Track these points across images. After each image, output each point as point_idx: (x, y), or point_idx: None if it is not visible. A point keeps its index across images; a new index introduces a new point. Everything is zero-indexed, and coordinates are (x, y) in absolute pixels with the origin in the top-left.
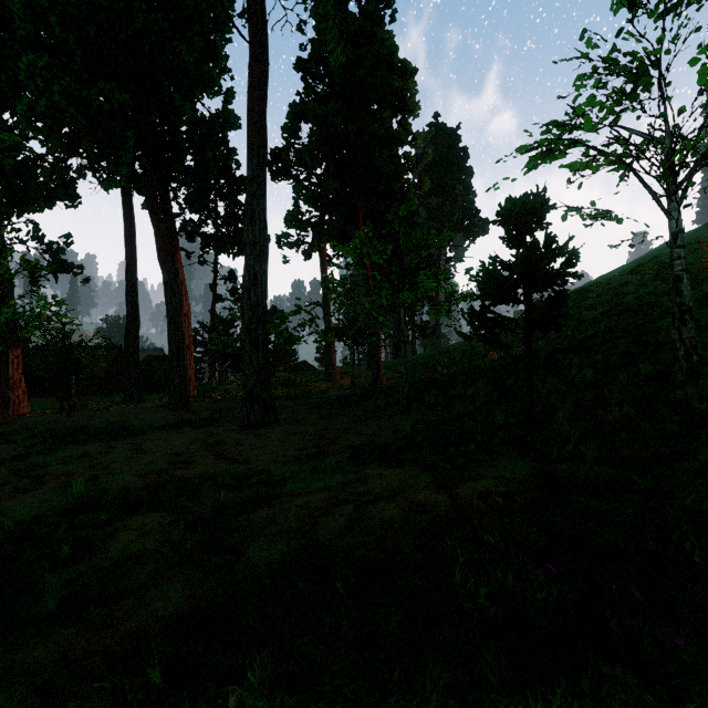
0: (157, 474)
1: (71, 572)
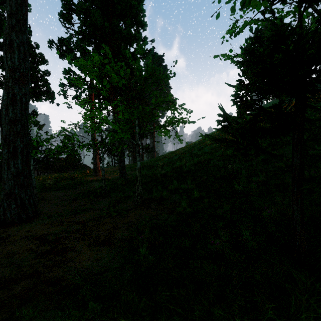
0: None
1: None
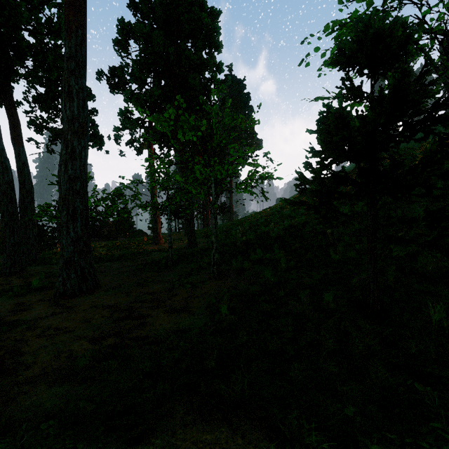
0: None
1: None
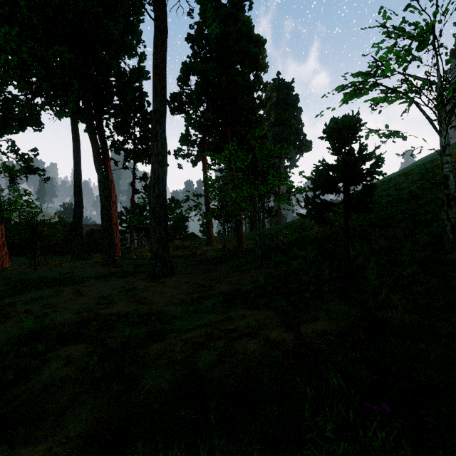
0: (87, 312)
1: (10, 394)
